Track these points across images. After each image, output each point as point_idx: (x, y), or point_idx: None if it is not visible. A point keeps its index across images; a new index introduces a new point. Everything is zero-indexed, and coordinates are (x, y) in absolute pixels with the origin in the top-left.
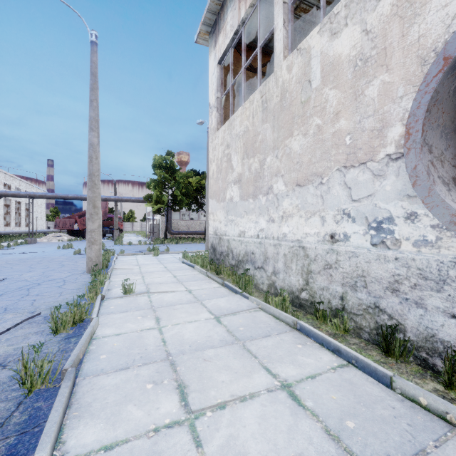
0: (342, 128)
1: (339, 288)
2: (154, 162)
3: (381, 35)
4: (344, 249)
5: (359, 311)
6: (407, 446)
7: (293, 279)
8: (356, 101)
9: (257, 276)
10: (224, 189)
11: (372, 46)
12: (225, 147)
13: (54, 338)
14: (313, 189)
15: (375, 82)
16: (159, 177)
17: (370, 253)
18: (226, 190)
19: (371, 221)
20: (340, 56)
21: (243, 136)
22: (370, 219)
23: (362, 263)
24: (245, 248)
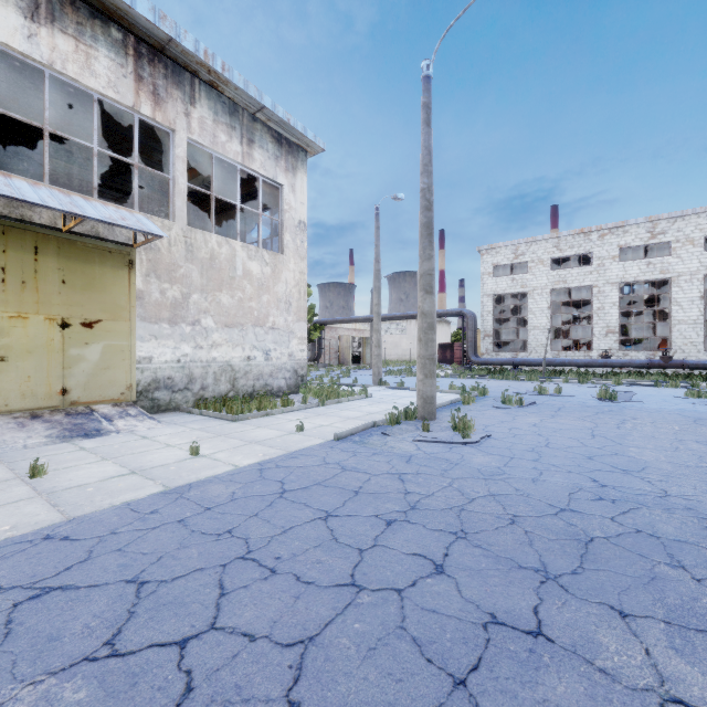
0: None
1: None
2: None
3: None
4: None
5: None
6: None
7: None
8: None
9: None
10: None
11: None
12: None
13: None
14: None
15: None
16: None
17: None
18: None
19: None
20: None
21: None
22: None
23: None
24: None
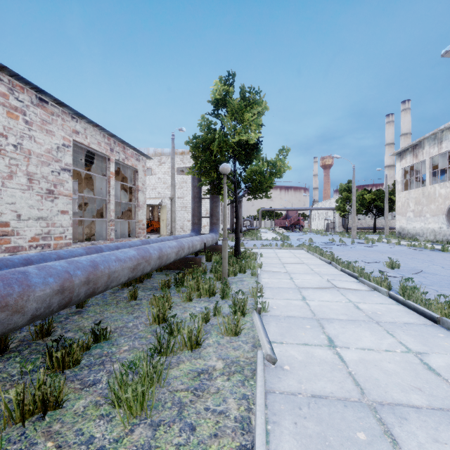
0: (442, 207)
1: (441, 237)
2: (339, 187)
3: (448, 194)
4: (442, 229)
5: (445, 240)
6: (440, 246)
7: (431, 237)
8: (444, 203)
9: (420, 239)
10: (405, 213)
11: (446, 195)
12: (406, 199)
13: (380, 243)
14: (436, 218)
15: (447, 201)
16: (344, 196)
17: (446, 230)
18: (406, 213)
19: (446, 224)
20: (441, 193)
21: (414, 198)
22: (446, 224)
23: (445, 232)
24: (415, 231)
